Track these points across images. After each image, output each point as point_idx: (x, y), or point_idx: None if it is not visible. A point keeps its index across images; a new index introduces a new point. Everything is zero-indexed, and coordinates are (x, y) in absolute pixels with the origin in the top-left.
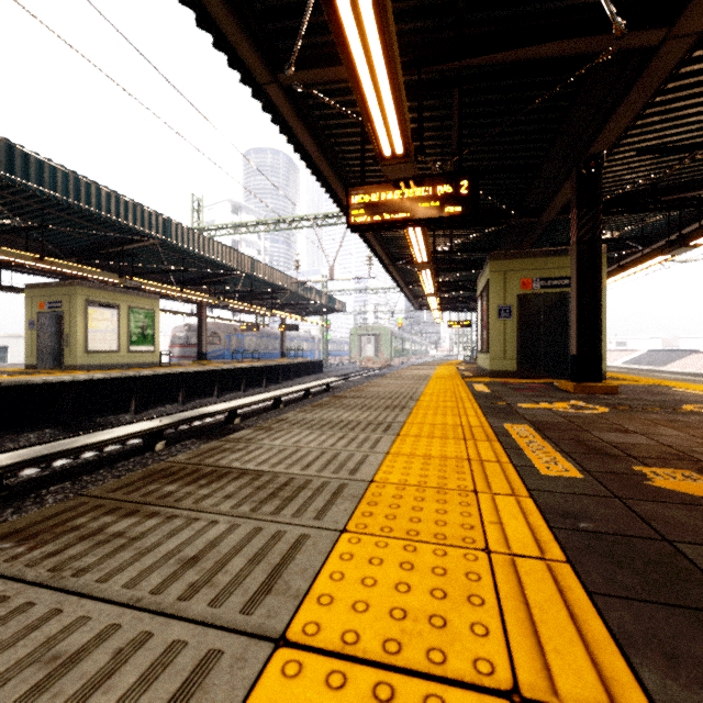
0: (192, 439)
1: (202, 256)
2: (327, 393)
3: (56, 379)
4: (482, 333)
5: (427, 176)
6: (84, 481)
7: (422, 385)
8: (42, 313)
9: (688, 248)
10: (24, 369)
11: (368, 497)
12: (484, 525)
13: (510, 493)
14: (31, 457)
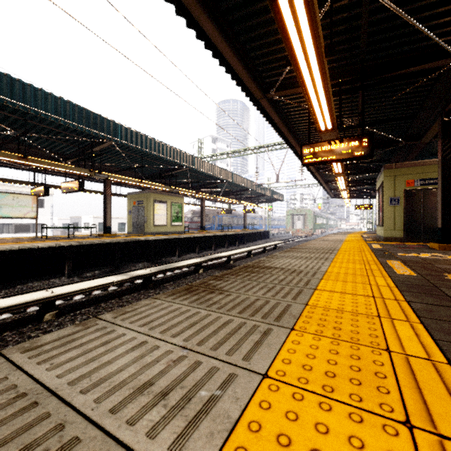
0: (213, 269)
1: (208, 174)
2: (275, 250)
3: (149, 238)
4: (379, 214)
5: (344, 138)
6: (177, 282)
7: (339, 244)
8: (134, 207)
9: None
10: (126, 234)
11: (326, 274)
12: (369, 281)
13: (381, 276)
14: (161, 270)
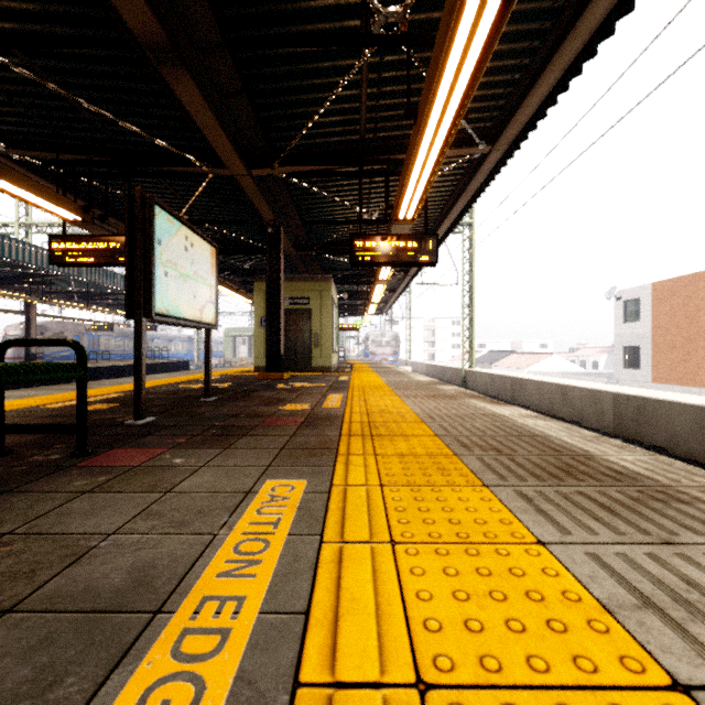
0: None
1: (8, 258)
2: None
3: None
4: None
5: (103, 235)
6: None
7: (174, 377)
8: None
9: (381, 282)
10: None
11: None
12: None
13: None
14: None
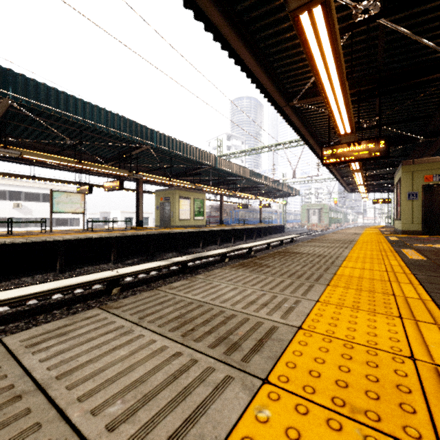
0: (237, 259)
1: (229, 172)
2: (292, 243)
3: (177, 231)
4: (397, 208)
5: (362, 140)
6: (208, 269)
7: (357, 236)
8: (161, 202)
9: None
10: (154, 227)
11: (347, 258)
12: (384, 262)
13: (395, 260)
14: (195, 257)
